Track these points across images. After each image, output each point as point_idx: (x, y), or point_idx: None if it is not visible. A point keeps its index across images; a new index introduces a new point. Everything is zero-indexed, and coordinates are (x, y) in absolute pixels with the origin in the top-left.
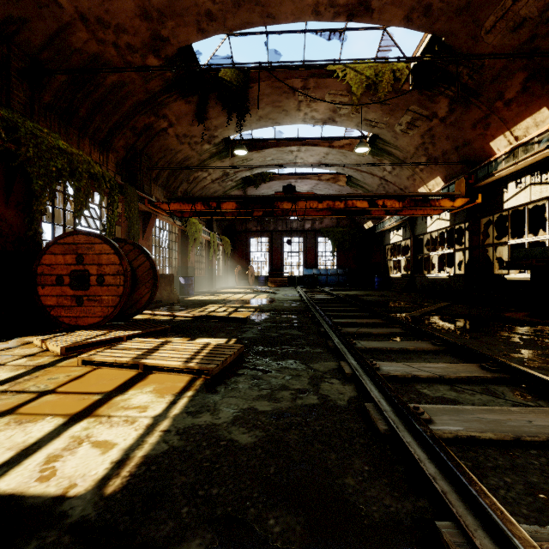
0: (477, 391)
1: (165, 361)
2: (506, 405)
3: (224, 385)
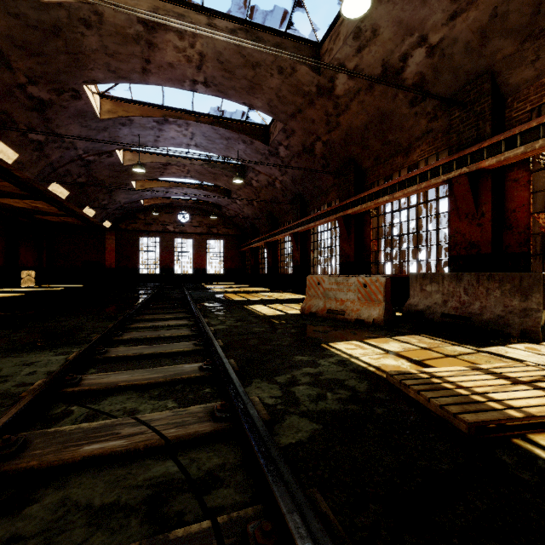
0: (107, 415)
1: (444, 369)
2: (107, 401)
3: (362, 377)
